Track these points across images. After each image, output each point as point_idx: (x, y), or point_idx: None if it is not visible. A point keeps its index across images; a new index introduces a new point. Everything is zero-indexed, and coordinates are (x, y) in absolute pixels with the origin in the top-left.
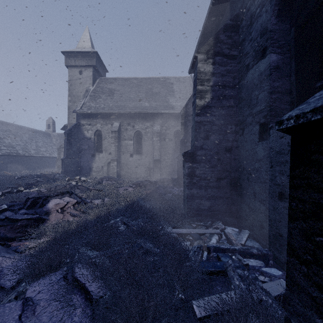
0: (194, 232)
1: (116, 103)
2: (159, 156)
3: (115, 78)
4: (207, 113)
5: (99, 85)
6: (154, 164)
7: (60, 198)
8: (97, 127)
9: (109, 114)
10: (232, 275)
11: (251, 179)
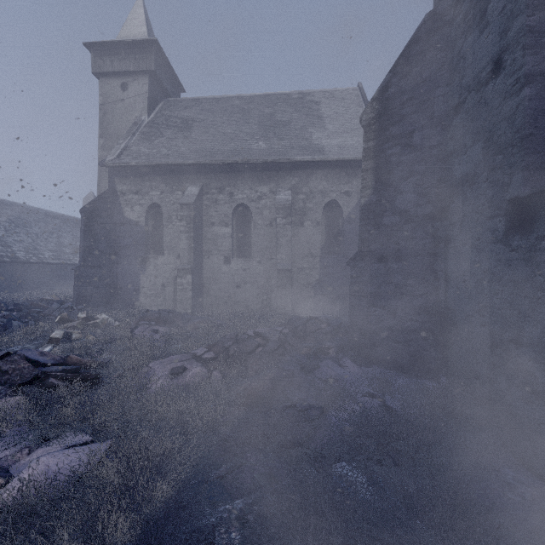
0: None
1: (194, 145)
2: (289, 262)
3: (197, 99)
4: None
5: (162, 113)
6: (277, 281)
7: None
8: (151, 198)
9: (179, 168)
10: None
11: None
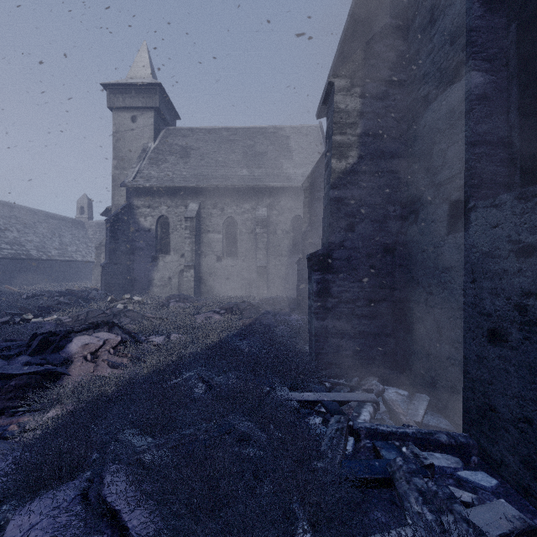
0: (329, 399)
1: (193, 171)
2: (265, 260)
3: (192, 128)
4: (351, 184)
5: (164, 140)
6: (257, 274)
7: (92, 334)
8: (161, 211)
9: (182, 189)
10: (406, 490)
11: (432, 303)
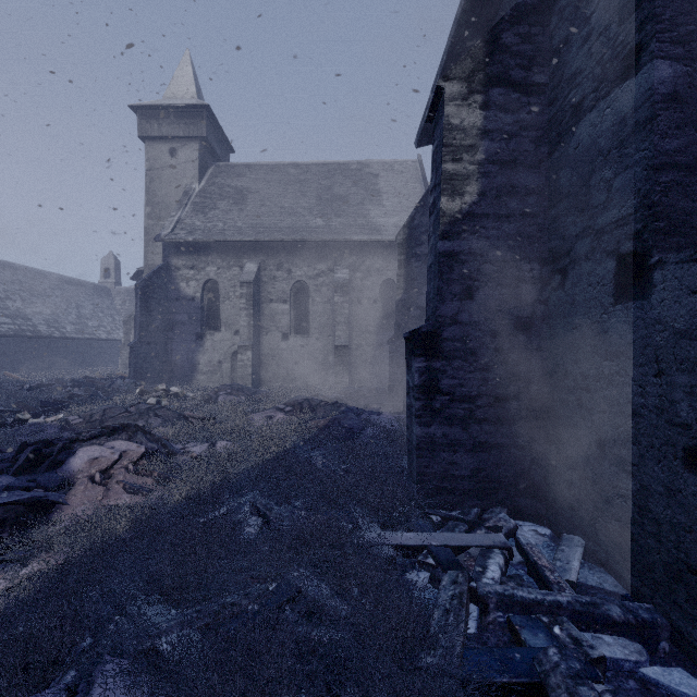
0: (439, 544)
1: (251, 220)
2: (347, 339)
3: (250, 165)
4: (468, 233)
5: (213, 180)
6: (335, 357)
7: (105, 443)
8: (208, 273)
9: (236, 244)
10: None
11: (588, 404)
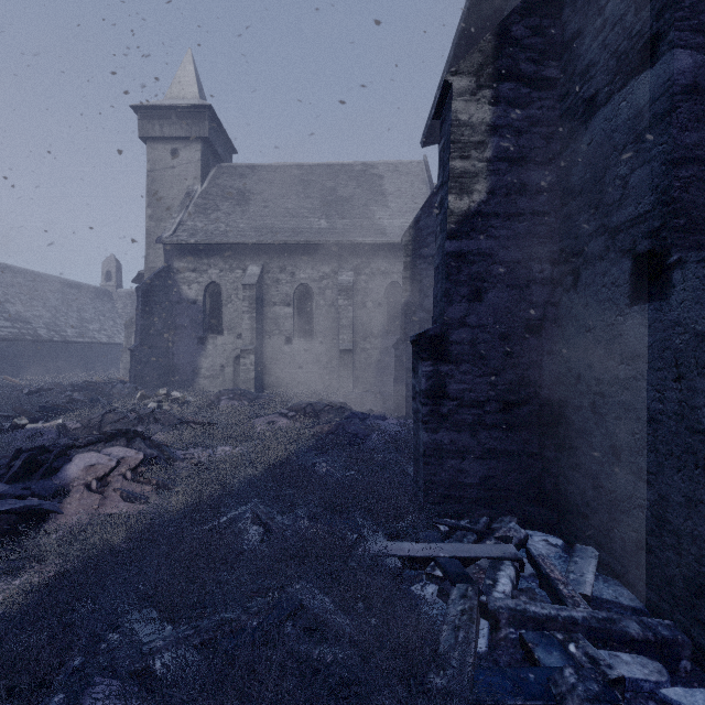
0: (447, 555)
1: (254, 222)
2: (351, 342)
3: (253, 166)
4: (477, 232)
5: (216, 182)
6: (339, 361)
7: (102, 449)
8: (210, 276)
9: (239, 246)
10: None
11: (602, 410)
